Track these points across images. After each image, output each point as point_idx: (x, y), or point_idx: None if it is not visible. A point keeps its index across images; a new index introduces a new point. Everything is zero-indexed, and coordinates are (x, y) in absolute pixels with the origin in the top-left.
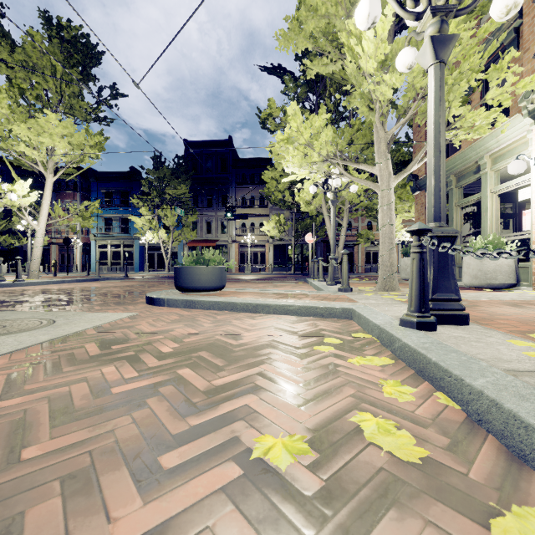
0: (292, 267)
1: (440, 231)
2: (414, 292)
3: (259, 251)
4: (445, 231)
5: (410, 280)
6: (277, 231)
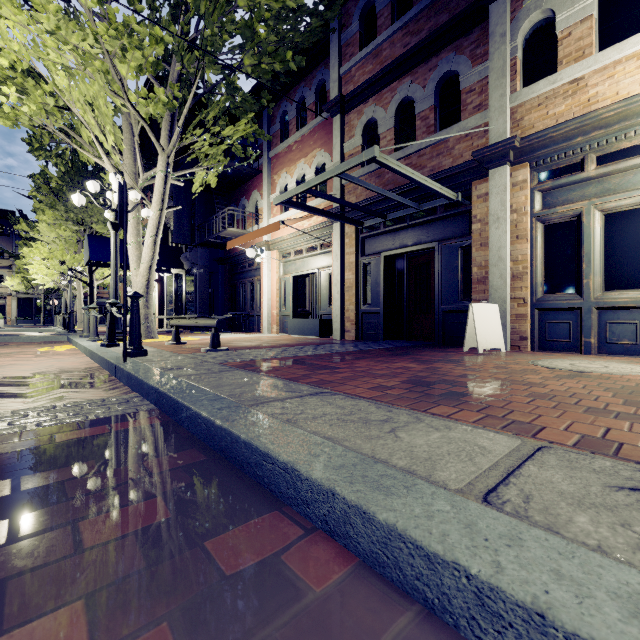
0: (42, 320)
1: None
2: (62, 324)
3: None
4: None
5: (62, 322)
6: (23, 287)
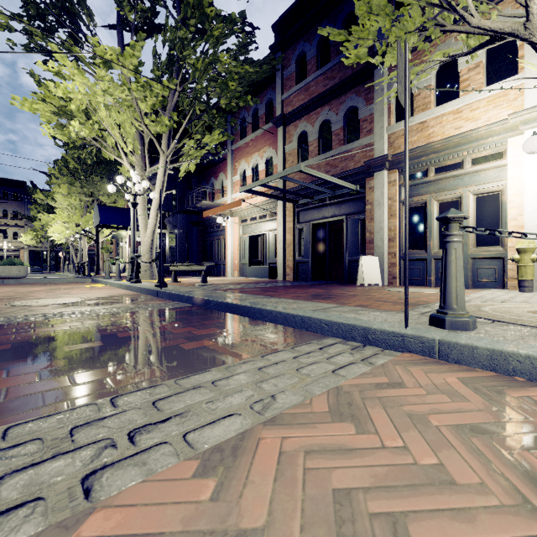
0: (49, 268)
1: (80, 263)
2: (75, 270)
3: (13, 254)
4: (81, 263)
5: (74, 269)
6: (34, 242)
